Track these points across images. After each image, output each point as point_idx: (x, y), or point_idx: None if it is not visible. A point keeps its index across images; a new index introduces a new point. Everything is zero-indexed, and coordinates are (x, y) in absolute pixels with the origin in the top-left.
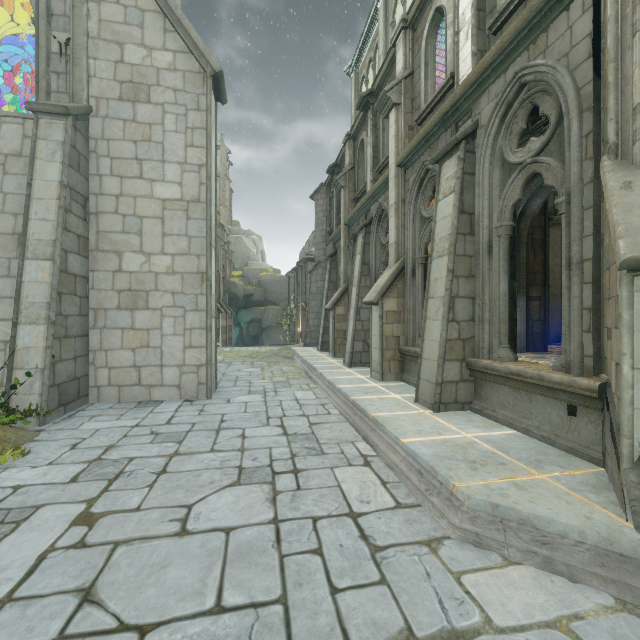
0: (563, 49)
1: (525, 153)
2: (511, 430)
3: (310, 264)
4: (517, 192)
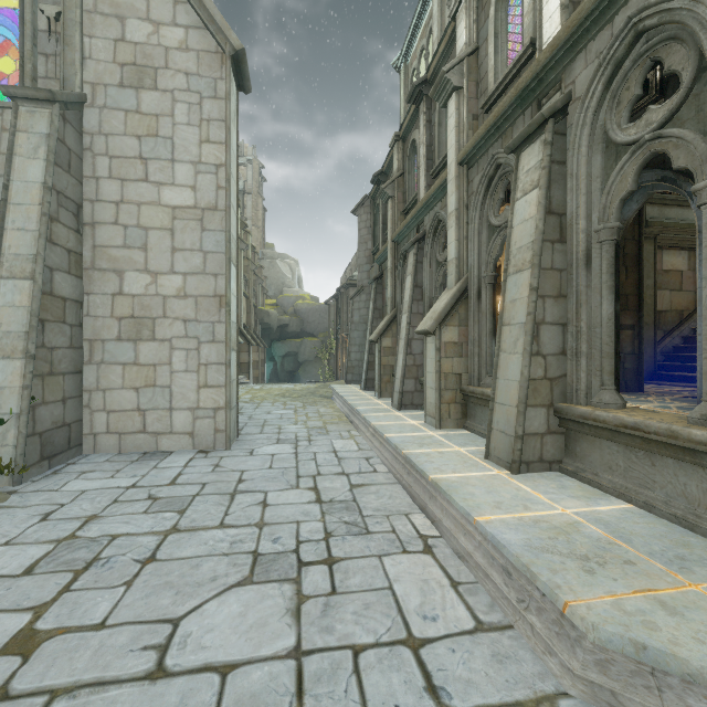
0: None
1: (641, 128)
2: (624, 503)
3: (352, 290)
4: (628, 181)
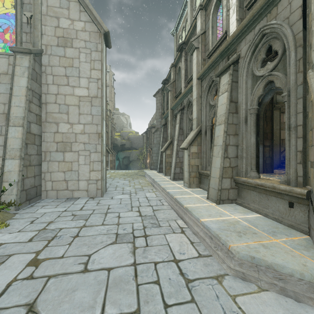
0: (286, 15)
1: (265, 70)
2: (258, 214)
3: (153, 129)
4: (260, 91)
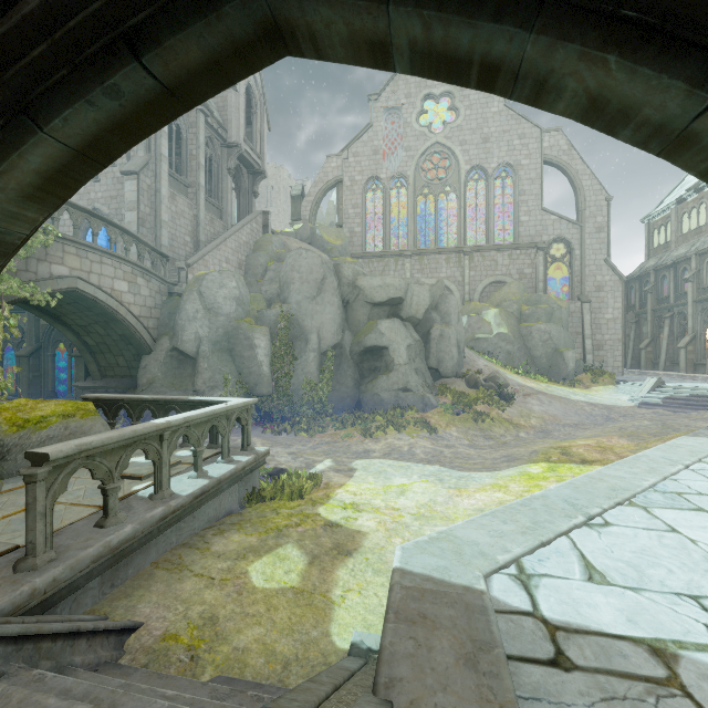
0: None
1: None
2: None
3: None
4: None
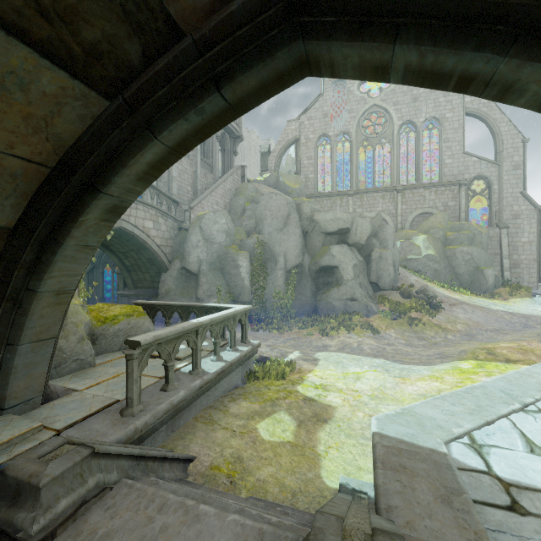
0: None
1: None
2: None
3: None
4: None
